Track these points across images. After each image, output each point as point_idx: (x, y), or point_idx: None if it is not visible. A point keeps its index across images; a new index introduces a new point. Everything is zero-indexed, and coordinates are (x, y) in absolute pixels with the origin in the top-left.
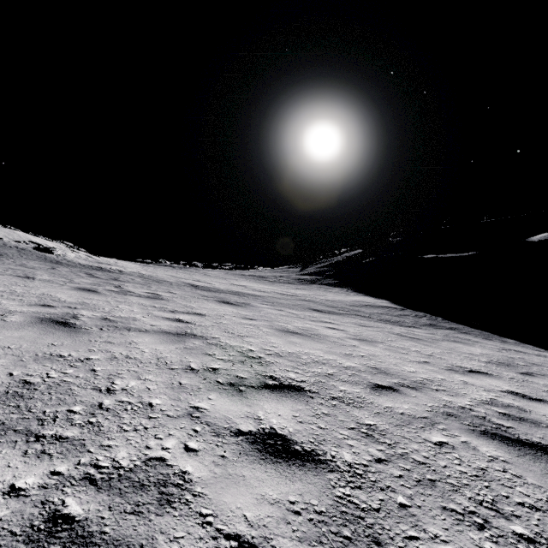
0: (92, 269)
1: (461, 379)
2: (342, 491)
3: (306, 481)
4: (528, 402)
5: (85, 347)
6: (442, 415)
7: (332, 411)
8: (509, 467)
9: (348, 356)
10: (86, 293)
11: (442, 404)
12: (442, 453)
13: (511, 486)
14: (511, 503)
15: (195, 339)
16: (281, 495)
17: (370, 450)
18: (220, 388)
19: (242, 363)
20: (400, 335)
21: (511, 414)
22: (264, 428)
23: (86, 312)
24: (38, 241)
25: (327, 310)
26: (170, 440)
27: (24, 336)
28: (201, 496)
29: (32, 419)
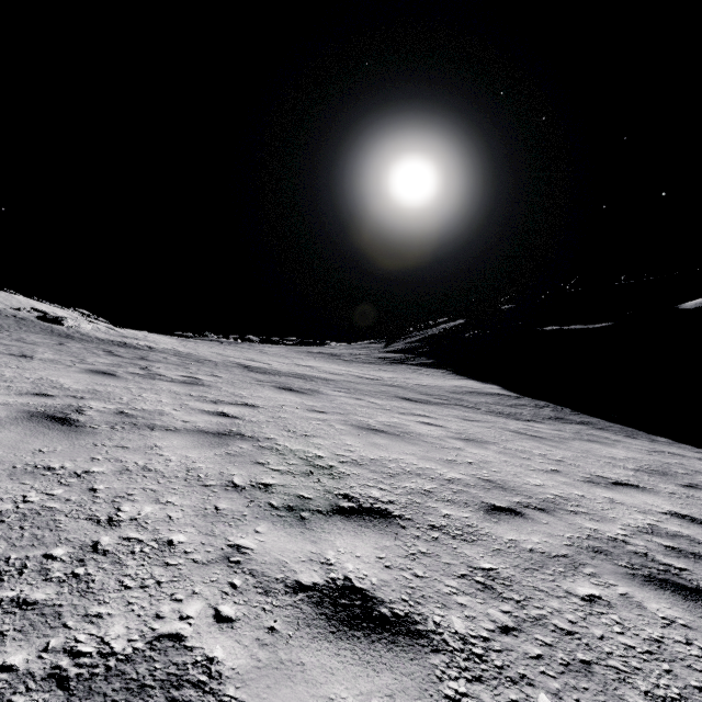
0: (113, 345)
1: (605, 496)
2: (453, 688)
3: (398, 670)
4: (701, 528)
5: (86, 454)
6: (587, 552)
7: (433, 548)
8: (694, 635)
9: (450, 464)
10: (101, 377)
11: (585, 534)
12: (594, 614)
13: None
14: None
15: (243, 441)
16: (360, 697)
17: (491, 612)
18: (273, 514)
19: (306, 476)
20: (517, 432)
21: (681, 549)
22: (335, 579)
23: (95, 404)
24: (45, 309)
25: (420, 398)
26: (194, 603)
27: (2, 438)
28: None
29: None
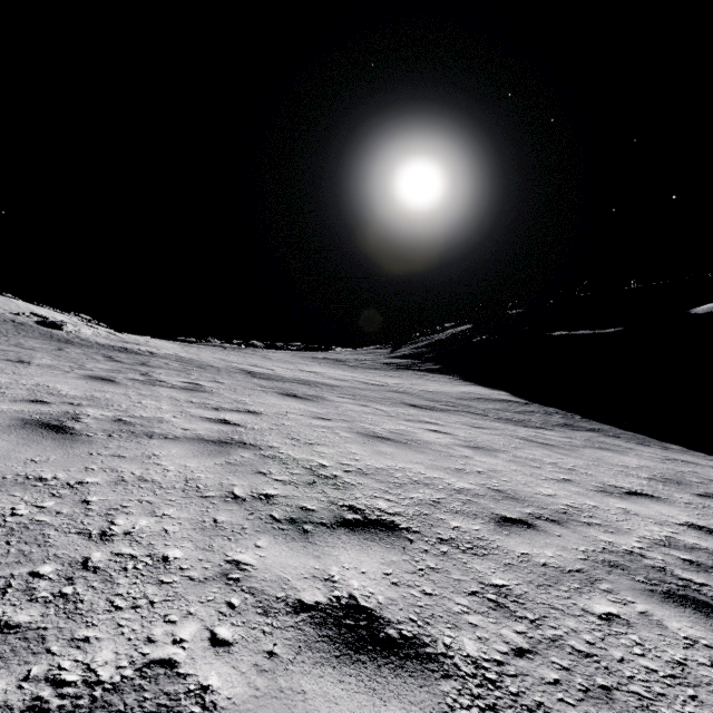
0: (113, 350)
1: (619, 506)
2: None
3: (406, 699)
4: None
5: (80, 464)
6: (602, 566)
7: (442, 563)
8: None
9: (459, 473)
10: (99, 383)
11: (600, 547)
12: (613, 634)
13: None
14: None
15: (244, 449)
16: None
17: (504, 633)
18: (275, 527)
19: (310, 486)
20: (527, 440)
21: (700, 562)
22: (339, 597)
23: (92, 411)
24: (44, 314)
25: (427, 405)
26: (189, 624)
27: None
28: None
29: None
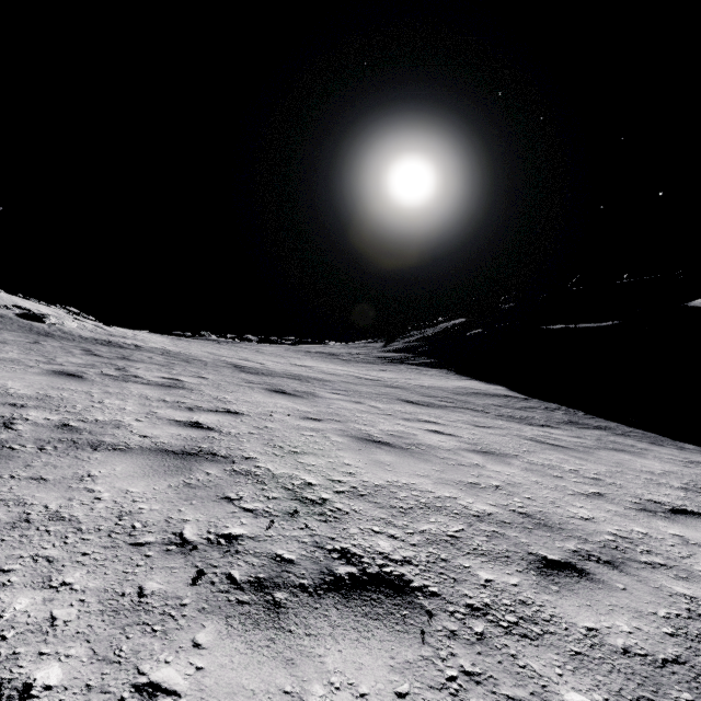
0: (96, 343)
1: (673, 533)
2: None
3: None
4: None
5: None
6: None
7: (481, 660)
8: None
9: (473, 489)
10: (62, 379)
11: (683, 609)
12: None
13: None
14: None
15: (212, 463)
16: None
17: None
18: (231, 600)
19: (289, 518)
20: (536, 441)
21: None
22: None
23: (35, 414)
24: (28, 306)
25: (424, 401)
26: None
27: None
28: None
29: None
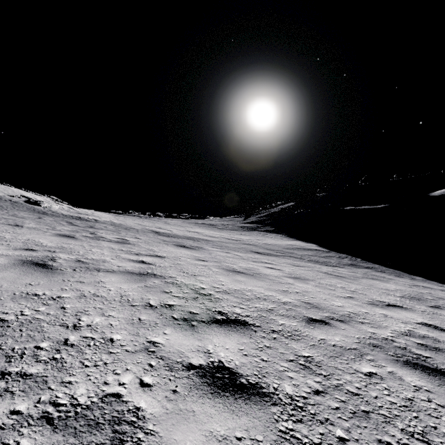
0: (72, 218)
1: (381, 312)
2: (284, 426)
3: (251, 415)
4: (440, 332)
5: (58, 286)
6: (368, 346)
7: (273, 344)
8: (433, 396)
9: (285, 292)
10: (65, 238)
11: (367, 336)
12: (372, 383)
13: (437, 416)
14: (440, 434)
15: (155, 278)
16: (228, 431)
17: (308, 382)
18: (175, 323)
19: (195, 300)
20: (327, 273)
21: (428, 345)
22: (213, 361)
23: (63, 255)
24: (29, 196)
25: (266, 252)
26: (127, 375)
27: (6, 276)
28: (153, 434)
29: (0, 356)
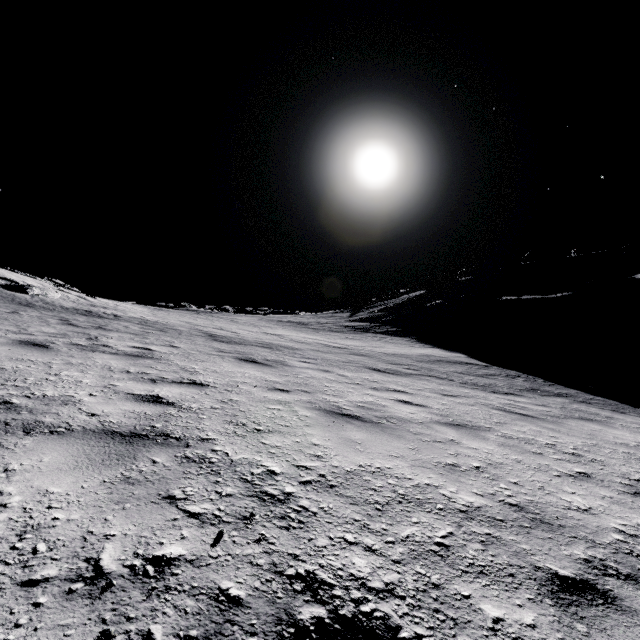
0: (75, 313)
1: None
2: None
3: None
4: None
5: None
6: None
7: None
8: None
9: (454, 473)
10: (25, 349)
11: None
12: None
13: None
14: None
15: (162, 448)
16: None
17: None
18: None
19: (244, 525)
20: (504, 410)
21: None
22: None
23: None
24: (14, 278)
25: (390, 369)
26: None
27: None
28: None
29: None
